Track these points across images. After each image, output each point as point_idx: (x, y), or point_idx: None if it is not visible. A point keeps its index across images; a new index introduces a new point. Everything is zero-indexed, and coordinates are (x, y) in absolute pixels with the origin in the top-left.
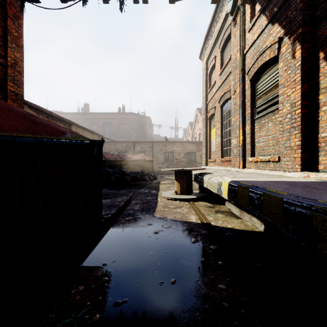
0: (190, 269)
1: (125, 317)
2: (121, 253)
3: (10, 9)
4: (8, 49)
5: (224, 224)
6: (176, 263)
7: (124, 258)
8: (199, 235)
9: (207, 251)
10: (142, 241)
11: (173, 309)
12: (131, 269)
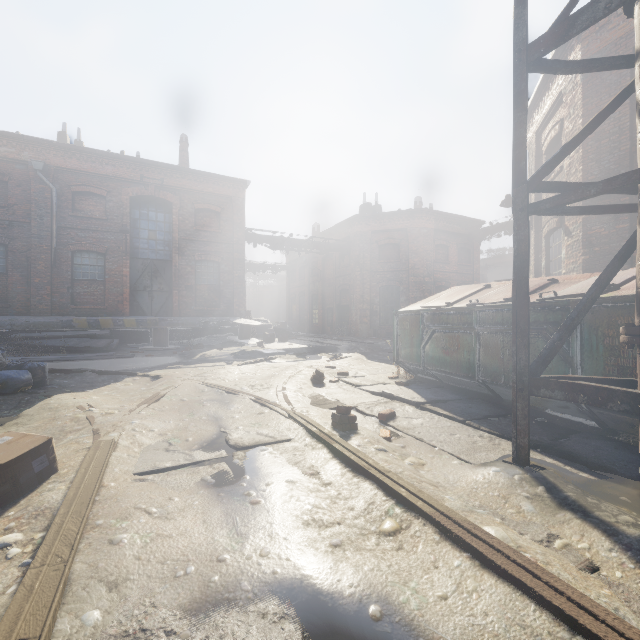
0: None
1: None
2: None
3: (475, 245)
4: (474, 265)
5: None
6: None
7: None
8: None
9: None
10: None
11: None
12: None
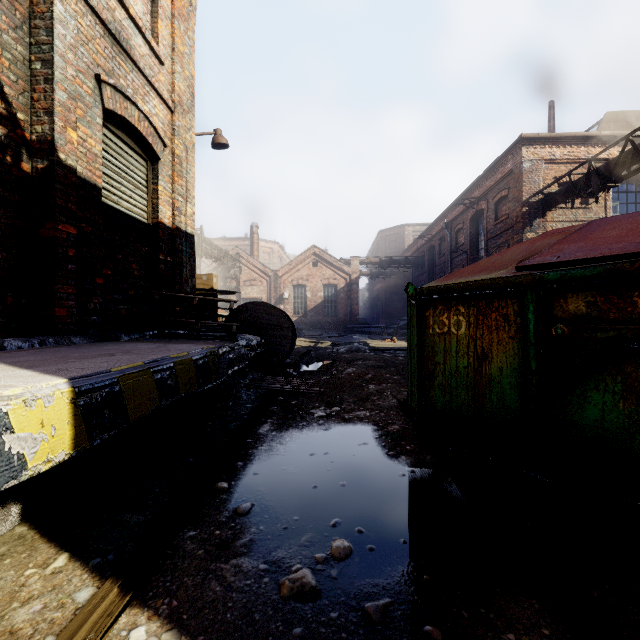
0: (286, 464)
1: (355, 439)
2: (401, 487)
3: None
4: None
5: (41, 588)
6: (303, 470)
7: (389, 479)
8: (215, 524)
9: (239, 484)
10: (373, 513)
11: (316, 441)
12: (368, 465)
